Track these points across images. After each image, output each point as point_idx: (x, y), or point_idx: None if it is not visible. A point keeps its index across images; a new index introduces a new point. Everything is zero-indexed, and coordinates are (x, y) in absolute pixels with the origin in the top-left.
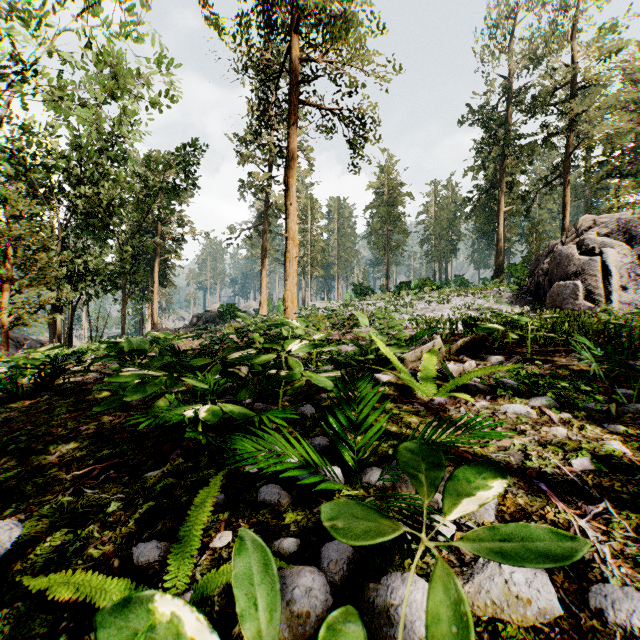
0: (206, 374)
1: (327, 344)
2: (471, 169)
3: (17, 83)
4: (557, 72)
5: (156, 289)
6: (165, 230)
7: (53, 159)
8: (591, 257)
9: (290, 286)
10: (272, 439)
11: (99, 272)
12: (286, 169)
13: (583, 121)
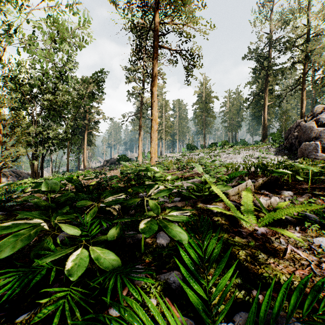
0: (84, 216)
1: (174, 179)
2: (249, 83)
3: (6, 36)
4: (297, 29)
5: (85, 147)
6: (90, 117)
7: (32, 81)
8: (324, 128)
9: (153, 145)
10: (127, 312)
11: (55, 138)
12: (151, 82)
13: (312, 55)
